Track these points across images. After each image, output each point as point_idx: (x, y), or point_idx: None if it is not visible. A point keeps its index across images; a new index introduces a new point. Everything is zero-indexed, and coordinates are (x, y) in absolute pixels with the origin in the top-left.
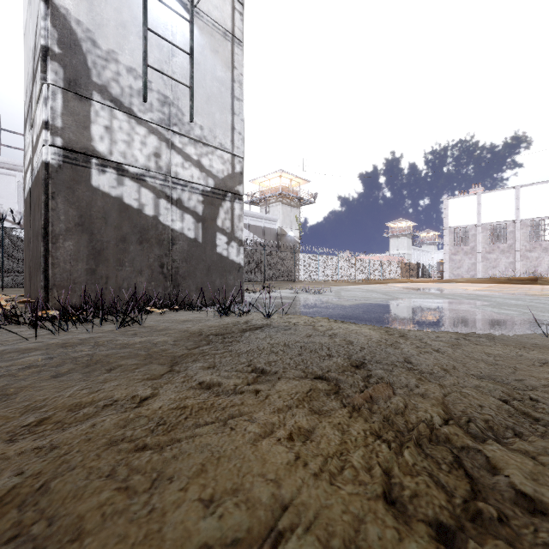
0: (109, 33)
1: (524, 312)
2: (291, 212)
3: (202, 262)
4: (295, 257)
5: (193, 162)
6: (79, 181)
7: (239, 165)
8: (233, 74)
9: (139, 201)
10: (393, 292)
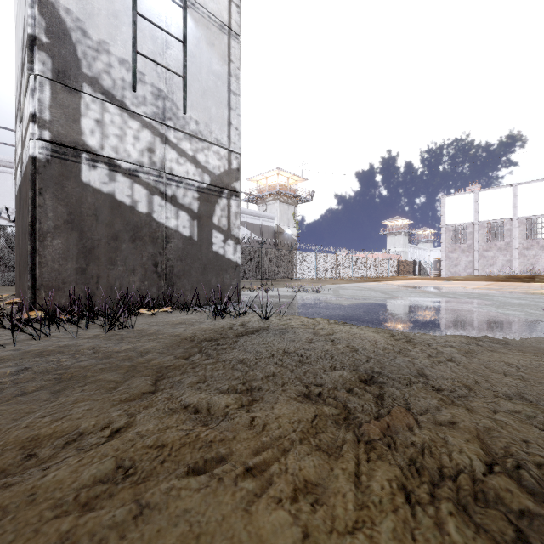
0: (100, 22)
1: (530, 313)
2: (288, 210)
3: (198, 261)
4: (292, 255)
5: (188, 158)
6: (68, 176)
7: (236, 162)
8: (230, 68)
9: (132, 197)
10: (392, 291)
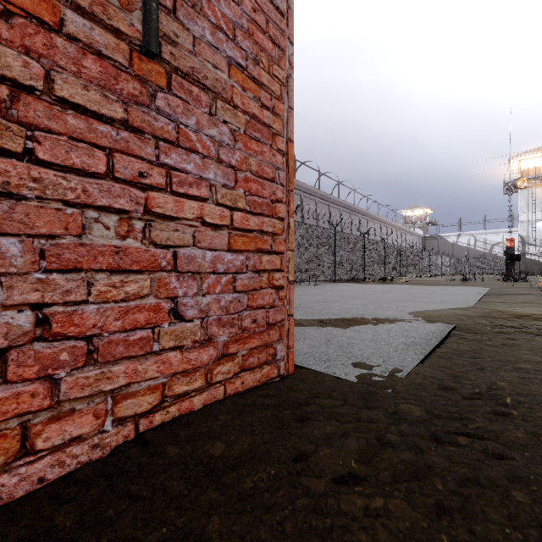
0: (528, 234)
1: None
2: None
3: None
4: None
5: None
6: (523, 257)
7: None
8: None
9: (534, 258)
10: None
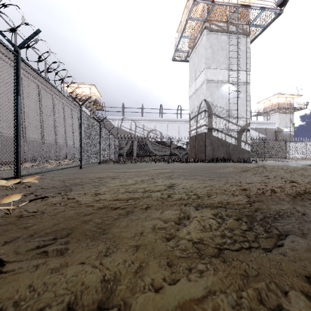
0: (215, 101)
1: None
2: (286, 117)
3: (237, 150)
4: (286, 145)
5: (234, 124)
6: (210, 135)
7: (248, 121)
8: (246, 94)
9: (221, 137)
10: None
